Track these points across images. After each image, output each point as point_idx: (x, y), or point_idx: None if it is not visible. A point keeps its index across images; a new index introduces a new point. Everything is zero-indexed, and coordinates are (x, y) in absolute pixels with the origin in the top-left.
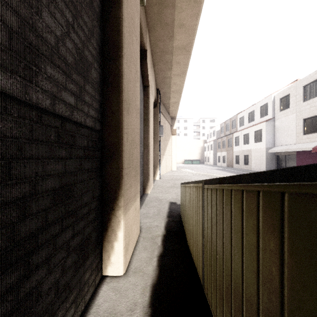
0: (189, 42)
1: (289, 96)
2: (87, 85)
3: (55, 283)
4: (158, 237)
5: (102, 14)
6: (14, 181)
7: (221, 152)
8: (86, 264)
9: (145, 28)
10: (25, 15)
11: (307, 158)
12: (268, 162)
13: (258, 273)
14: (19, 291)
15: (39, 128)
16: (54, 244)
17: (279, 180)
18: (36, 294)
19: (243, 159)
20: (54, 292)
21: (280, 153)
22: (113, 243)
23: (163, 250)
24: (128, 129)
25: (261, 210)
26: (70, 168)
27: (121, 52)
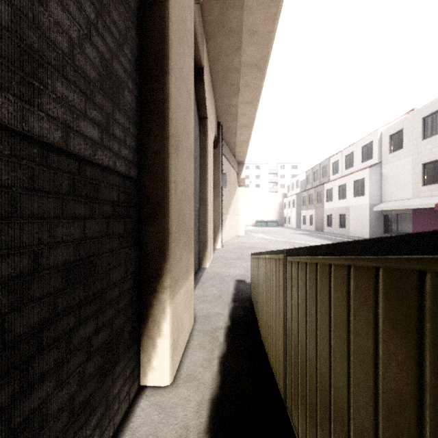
0: (263, 57)
1: (402, 132)
2: (117, 113)
3: (68, 400)
4: (219, 331)
5: (140, 12)
6: (4, 251)
7: (307, 210)
8: (117, 370)
9: (202, 37)
10: (22, 3)
11: (427, 219)
12: (372, 224)
13: (376, 395)
14: (12, 416)
15: (44, 173)
16: (67, 343)
17: (415, 250)
18: (39, 419)
19: (338, 220)
20: (68, 414)
21: (389, 211)
22: (156, 340)
23: (226, 349)
24: (176, 177)
25: (381, 298)
26: (92, 232)
27: (167, 66)
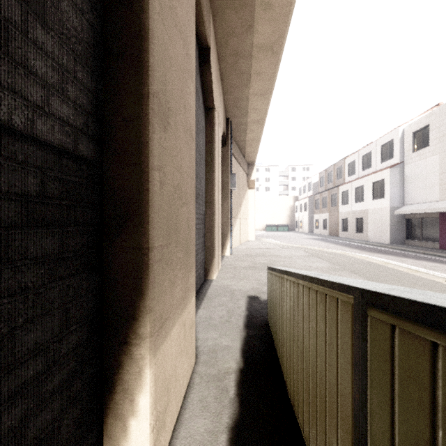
0: (278, 37)
1: (428, 129)
2: (41, 31)
3: None
4: (229, 376)
5: None
6: None
7: (321, 214)
8: None
9: (208, 11)
10: None
11: None
12: (394, 228)
13: None
14: None
15: None
16: None
17: None
18: None
19: (354, 224)
20: None
21: (412, 215)
22: (127, 421)
23: (239, 412)
24: (164, 162)
25: None
26: None
27: None
